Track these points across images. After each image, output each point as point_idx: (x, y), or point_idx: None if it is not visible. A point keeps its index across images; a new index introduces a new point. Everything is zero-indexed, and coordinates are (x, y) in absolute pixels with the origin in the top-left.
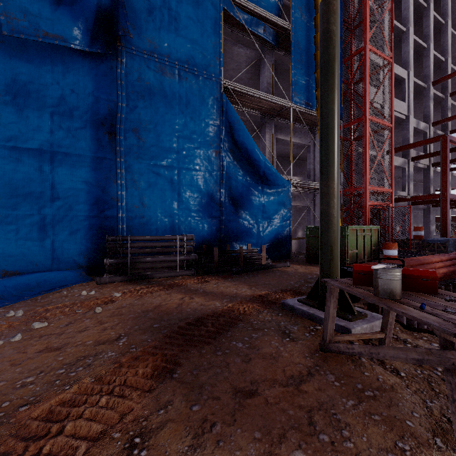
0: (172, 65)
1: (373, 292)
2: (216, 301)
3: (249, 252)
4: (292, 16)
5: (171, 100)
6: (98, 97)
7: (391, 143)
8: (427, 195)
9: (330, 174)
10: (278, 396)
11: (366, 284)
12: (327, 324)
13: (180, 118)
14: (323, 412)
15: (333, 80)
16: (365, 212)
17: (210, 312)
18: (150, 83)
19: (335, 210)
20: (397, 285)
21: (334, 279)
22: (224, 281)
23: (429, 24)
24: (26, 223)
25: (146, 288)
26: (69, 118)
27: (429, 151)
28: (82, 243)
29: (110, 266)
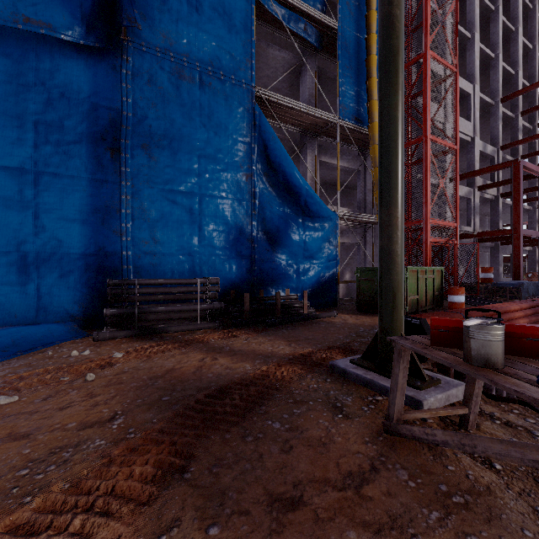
0: (191, 67)
1: (463, 357)
2: (246, 363)
3: (288, 299)
4: (339, 13)
5: (190, 110)
6: (97, 104)
7: (456, 168)
8: (497, 231)
9: (393, 199)
10: (332, 507)
11: (449, 345)
12: (394, 398)
13: (202, 133)
14: (398, 532)
15: (397, 79)
16: (426, 250)
17: (238, 378)
18: (164, 88)
19: (399, 246)
20: (500, 348)
21: (403, 337)
22: (257, 336)
23: (497, 31)
24: (1, 263)
25: (157, 345)
26: (59, 129)
27: (498, 179)
28: (76, 288)
29: (112, 318)
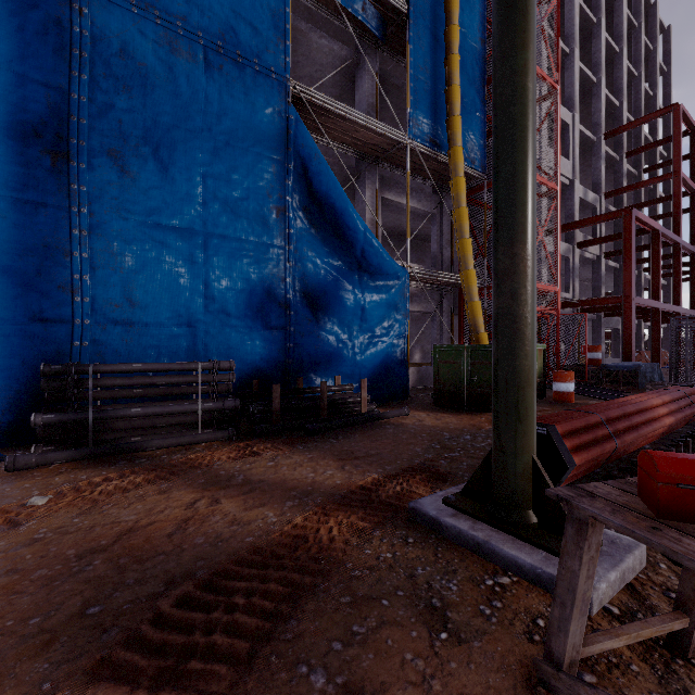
0: (191, 38)
1: None
2: (268, 508)
3: (338, 390)
4: None
5: (190, 103)
6: (27, 77)
7: (557, 216)
8: (604, 298)
9: (520, 229)
10: None
11: None
12: (566, 620)
13: (209, 140)
14: None
15: (526, 24)
16: None
17: (251, 545)
18: (146, 65)
19: (530, 309)
20: None
21: (581, 489)
22: (291, 452)
23: (599, 49)
24: None
25: (119, 477)
26: None
27: (600, 235)
28: None
29: (49, 428)
